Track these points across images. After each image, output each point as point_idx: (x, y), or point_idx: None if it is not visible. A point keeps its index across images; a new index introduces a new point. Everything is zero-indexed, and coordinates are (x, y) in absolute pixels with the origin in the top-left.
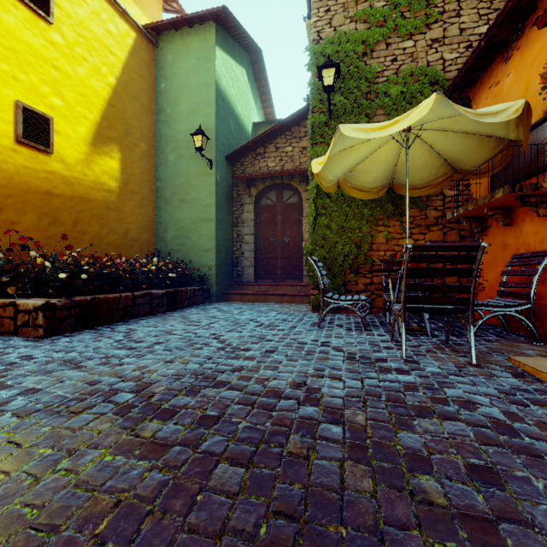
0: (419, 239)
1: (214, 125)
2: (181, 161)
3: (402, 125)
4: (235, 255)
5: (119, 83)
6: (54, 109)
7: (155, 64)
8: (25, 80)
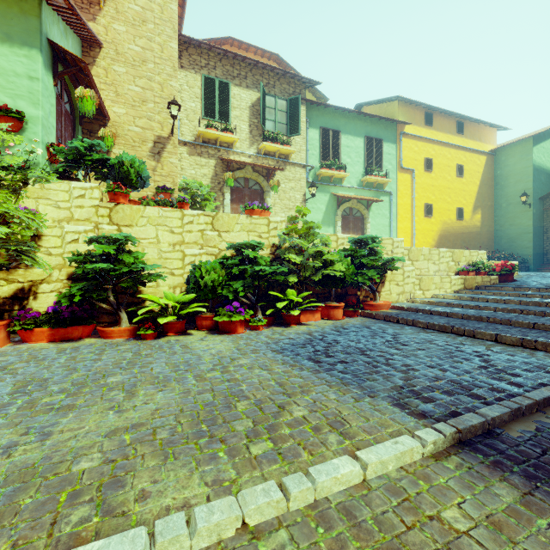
0: None
1: (532, 186)
2: (510, 206)
3: None
4: (545, 249)
5: (480, 182)
6: (463, 205)
7: (493, 163)
8: (457, 200)
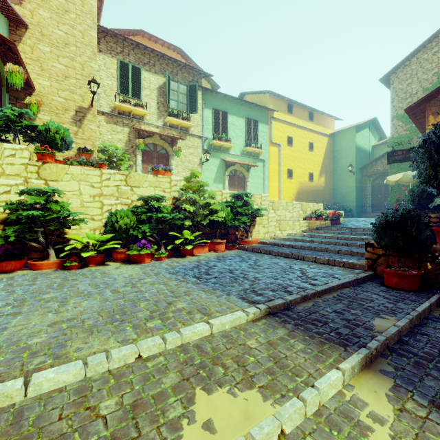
0: None
1: (355, 160)
2: (342, 173)
3: (397, 179)
4: (363, 203)
5: (324, 155)
6: (313, 171)
7: (332, 142)
8: (309, 167)
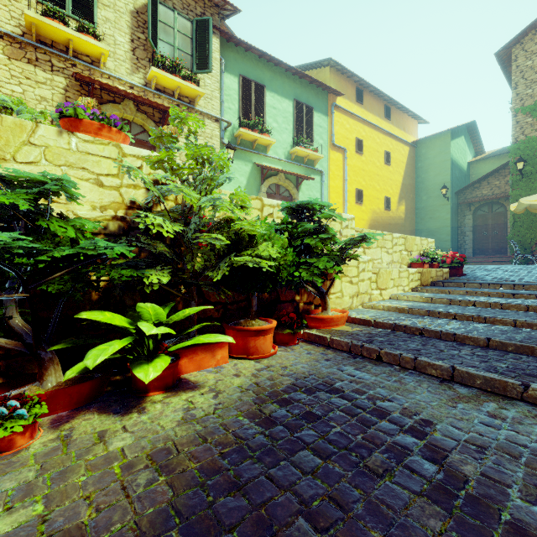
0: None
1: (450, 180)
2: (430, 199)
3: None
4: (459, 243)
5: (404, 173)
6: (390, 194)
7: (415, 155)
8: (385, 189)
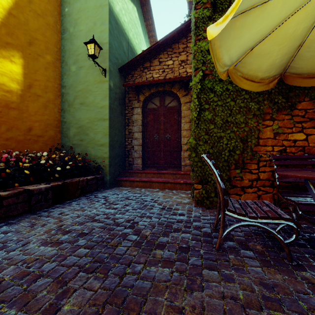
0: (311, 134)
1: (108, 39)
2: (81, 71)
3: None
4: (127, 149)
5: None
6: None
7: None
8: None
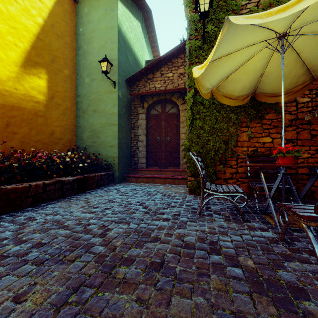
0: (276, 138)
1: (117, 56)
2: (94, 83)
3: None
4: (132, 149)
5: (46, 23)
6: None
7: (75, 14)
8: None
